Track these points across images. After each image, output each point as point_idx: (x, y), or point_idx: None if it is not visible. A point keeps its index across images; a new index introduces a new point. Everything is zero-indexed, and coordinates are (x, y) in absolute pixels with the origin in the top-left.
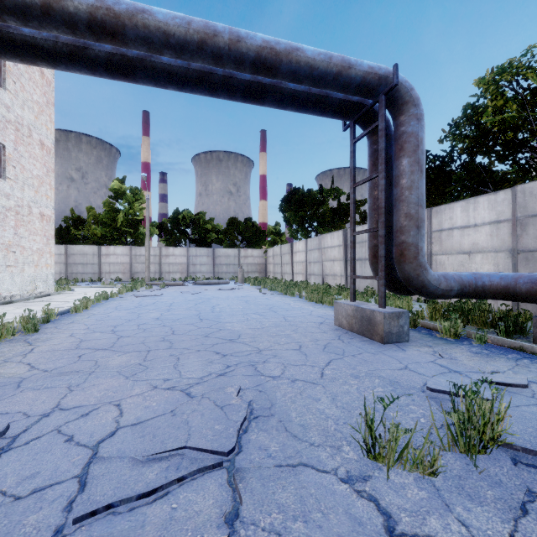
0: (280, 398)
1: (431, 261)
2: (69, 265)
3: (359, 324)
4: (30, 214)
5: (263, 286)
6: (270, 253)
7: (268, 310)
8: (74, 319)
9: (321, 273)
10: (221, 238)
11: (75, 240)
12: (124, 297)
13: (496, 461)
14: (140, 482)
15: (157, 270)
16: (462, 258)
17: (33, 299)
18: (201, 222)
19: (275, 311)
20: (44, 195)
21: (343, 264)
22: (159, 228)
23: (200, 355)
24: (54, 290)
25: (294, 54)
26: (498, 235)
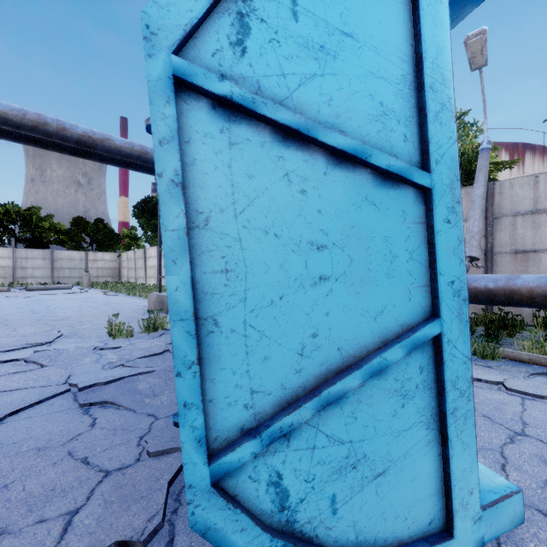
0: (83, 331)
1: None
2: None
3: (159, 305)
4: None
5: (110, 289)
6: (124, 258)
7: (102, 305)
8: None
9: None
10: (63, 239)
11: None
12: None
13: (158, 333)
14: (5, 349)
15: None
16: None
17: None
18: (34, 219)
19: (109, 305)
20: None
21: None
22: None
23: (34, 326)
24: None
25: (106, 142)
26: None
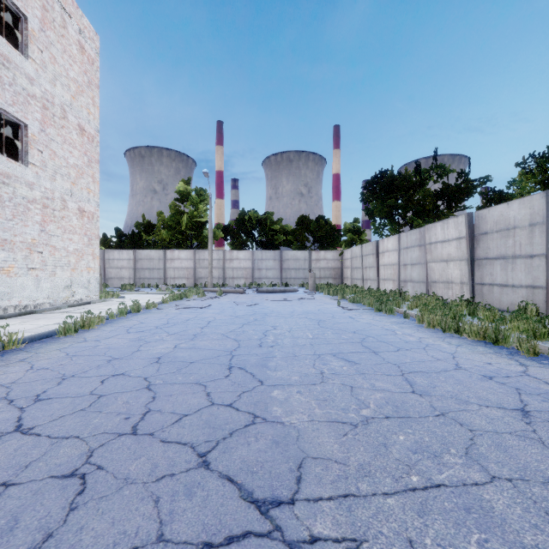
0: None
1: None
2: (137, 270)
3: None
4: (65, 209)
5: (341, 296)
6: (347, 255)
7: (359, 348)
8: (40, 350)
9: (424, 279)
10: (289, 240)
11: (147, 245)
12: (162, 308)
13: None
14: None
15: (220, 275)
16: None
17: (66, 308)
18: (268, 223)
19: (375, 351)
20: (84, 189)
21: (466, 266)
22: (224, 231)
23: None
24: (98, 297)
25: None
26: None
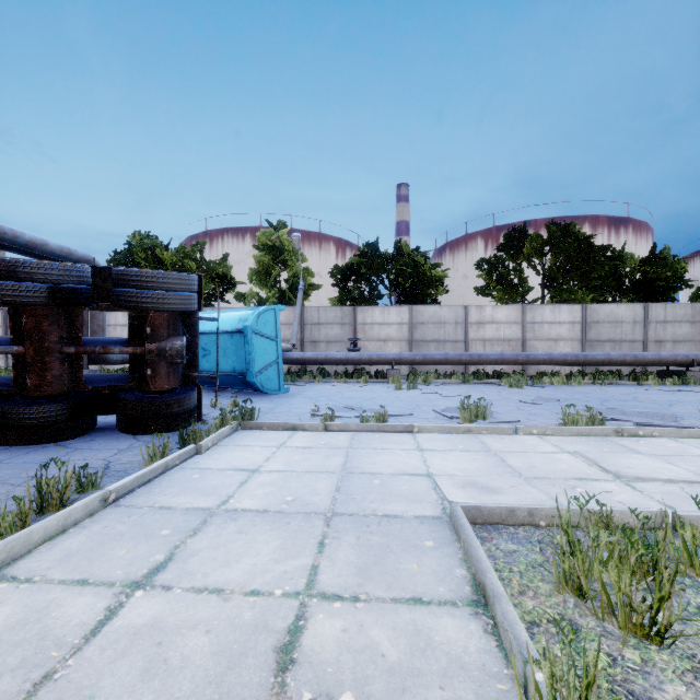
0: None
1: None
2: None
3: None
4: None
5: None
6: None
7: None
8: None
9: None
10: None
11: None
12: None
13: None
14: None
15: None
16: None
17: None
18: None
19: None
20: None
21: None
22: None
23: None
24: None
25: (45, 246)
26: None
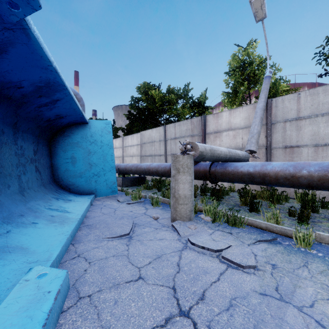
0: None
1: (123, 159)
2: None
3: None
4: None
5: None
6: None
7: None
8: None
9: None
10: None
11: None
12: None
13: None
14: None
15: None
16: (131, 158)
17: None
18: None
19: None
20: None
21: None
22: None
23: None
24: None
25: None
26: (138, 150)
